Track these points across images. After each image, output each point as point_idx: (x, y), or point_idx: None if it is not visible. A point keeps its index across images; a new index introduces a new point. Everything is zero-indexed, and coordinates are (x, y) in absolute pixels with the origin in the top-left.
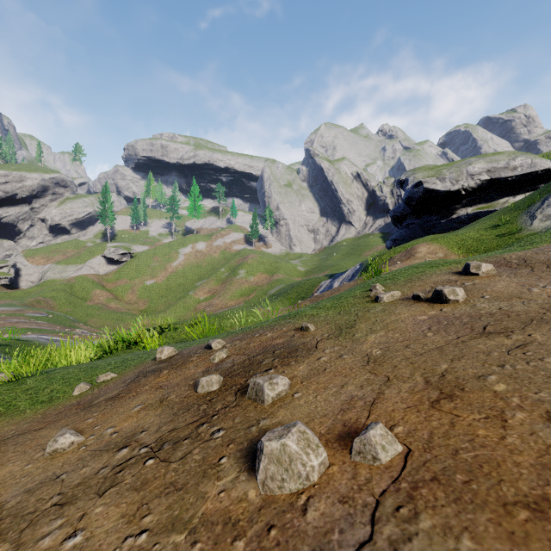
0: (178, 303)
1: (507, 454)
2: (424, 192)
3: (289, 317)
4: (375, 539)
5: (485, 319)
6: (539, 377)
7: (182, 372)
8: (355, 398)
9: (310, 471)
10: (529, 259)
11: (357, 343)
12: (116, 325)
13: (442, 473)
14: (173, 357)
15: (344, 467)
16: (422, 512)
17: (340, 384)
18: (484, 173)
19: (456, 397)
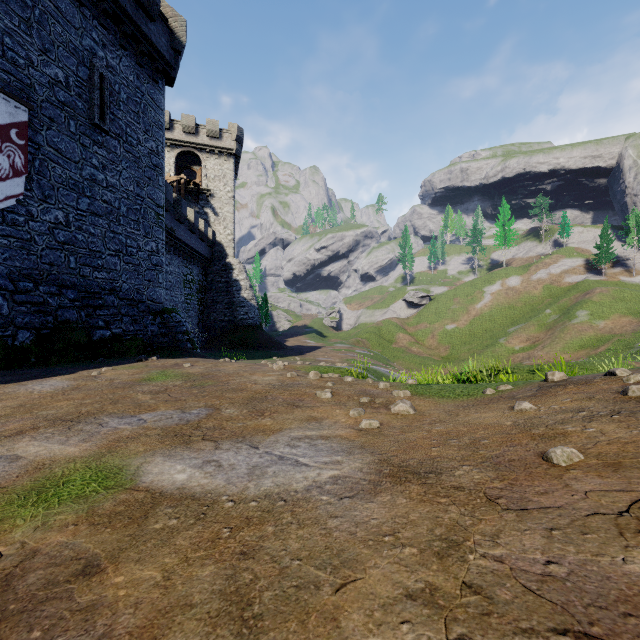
0: (485, 352)
1: None
2: None
3: None
4: None
5: None
6: None
7: (592, 387)
8: None
9: None
10: None
11: None
12: (419, 369)
13: None
14: (567, 380)
15: None
16: None
17: None
18: None
19: None
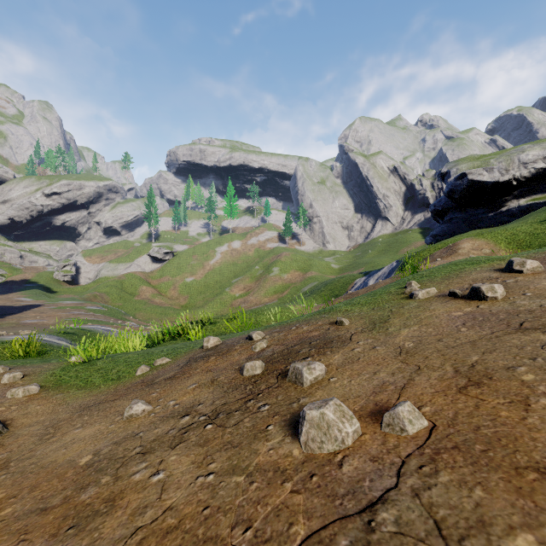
0: (215, 299)
1: (526, 431)
2: (468, 184)
3: (324, 312)
4: (400, 487)
5: (523, 316)
6: None
7: (227, 358)
8: (386, 383)
9: (345, 436)
10: None
11: (390, 337)
12: (160, 318)
13: (462, 444)
14: (218, 346)
15: (375, 436)
16: (441, 470)
17: (373, 371)
18: (539, 161)
19: (484, 384)
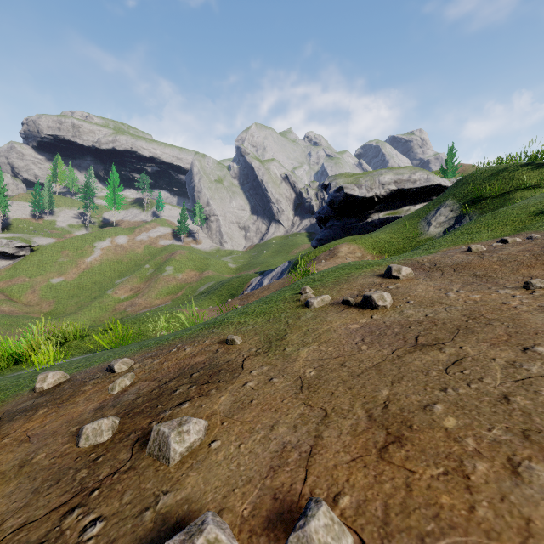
0: (93, 303)
1: (484, 539)
2: (344, 197)
3: (214, 325)
4: None
5: (415, 329)
6: (485, 405)
7: (65, 410)
8: (287, 446)
9: None
10: (438, 263)
11: (289, 361)
12: (9, 331)
13: None
14: (60, 386)
15: None
16: None
17: (269, 424)
18: (392, 183)
19: (406, 439)
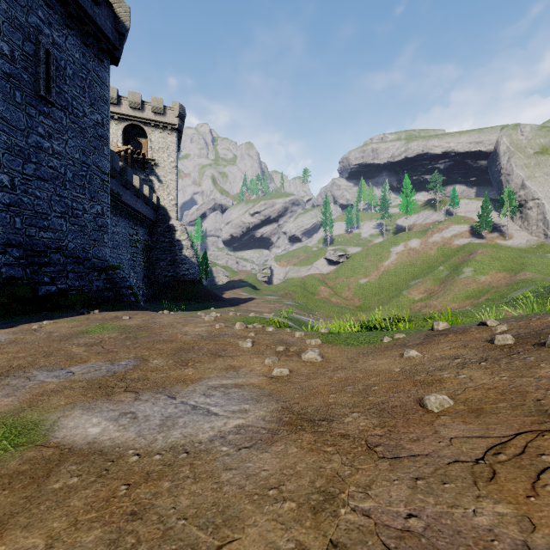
0: (391, 302)
1: None
2: None
3: None
4: None
5: None
6: None
7: (467, 335)
8: None
9: None
10: None
11: None
12: (337, 316)
13: None
14: (449, 329)
15: None
16: None
17: None
18: None
19: None
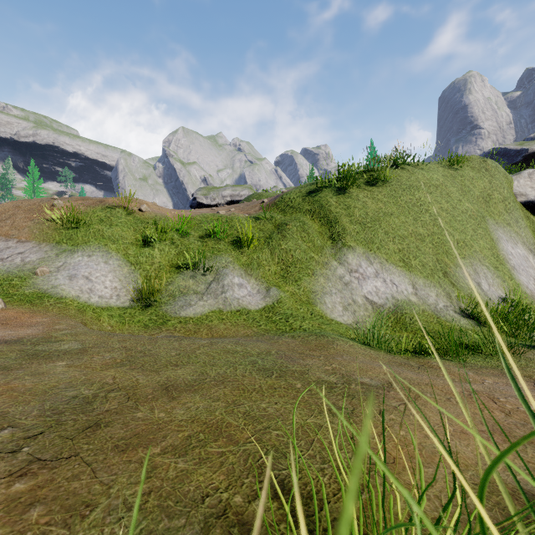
0: None
1: None
2: (197, 204)
3: None
4: None
5: None
6: None
7: None
8: None
9: None
10: None
11: None
12: None
13: None
14: None
15: None
16: None
17: None
18: (229, 196)
19: None
